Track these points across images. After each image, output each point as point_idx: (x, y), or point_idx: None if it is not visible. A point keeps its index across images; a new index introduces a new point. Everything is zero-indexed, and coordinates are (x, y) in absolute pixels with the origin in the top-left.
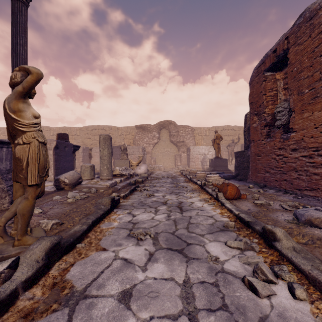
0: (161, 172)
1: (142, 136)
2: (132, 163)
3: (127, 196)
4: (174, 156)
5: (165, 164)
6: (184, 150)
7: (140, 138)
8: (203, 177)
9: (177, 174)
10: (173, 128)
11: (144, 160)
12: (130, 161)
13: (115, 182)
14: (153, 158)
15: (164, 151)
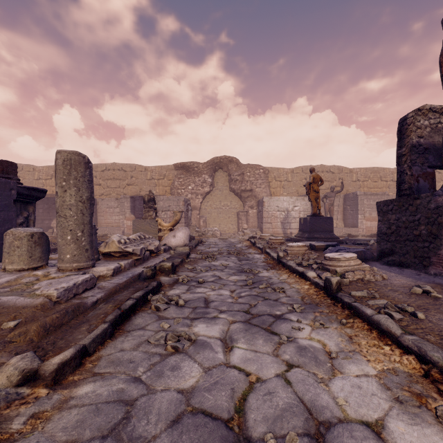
0: (215, 241)
1: (184, 181)
2: (160, 225)
3: (91, 354)
4: (237, 214)
5: (223, 226)
6: (252, 204)
7: (182, 185)
8: (302, 254)
9: (245, 246)
10: (235, 168)
11: (187, 220)
12: (158, 221)
13: (91, 280)
14: (203, 216)
15: (220, 206)
